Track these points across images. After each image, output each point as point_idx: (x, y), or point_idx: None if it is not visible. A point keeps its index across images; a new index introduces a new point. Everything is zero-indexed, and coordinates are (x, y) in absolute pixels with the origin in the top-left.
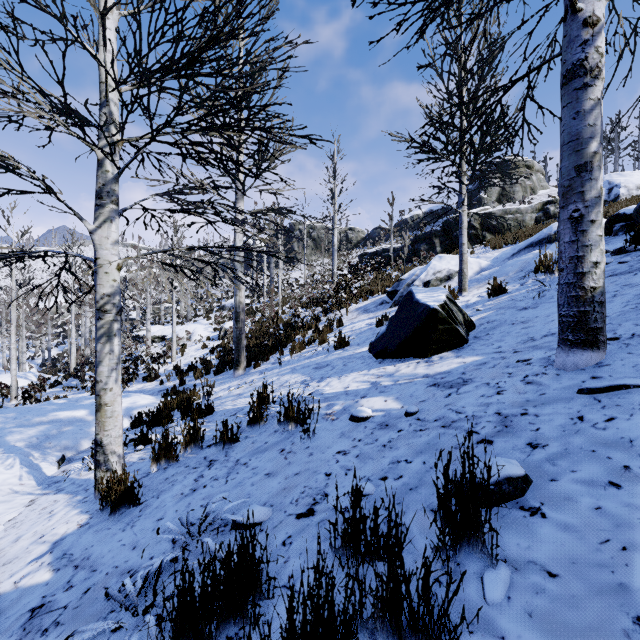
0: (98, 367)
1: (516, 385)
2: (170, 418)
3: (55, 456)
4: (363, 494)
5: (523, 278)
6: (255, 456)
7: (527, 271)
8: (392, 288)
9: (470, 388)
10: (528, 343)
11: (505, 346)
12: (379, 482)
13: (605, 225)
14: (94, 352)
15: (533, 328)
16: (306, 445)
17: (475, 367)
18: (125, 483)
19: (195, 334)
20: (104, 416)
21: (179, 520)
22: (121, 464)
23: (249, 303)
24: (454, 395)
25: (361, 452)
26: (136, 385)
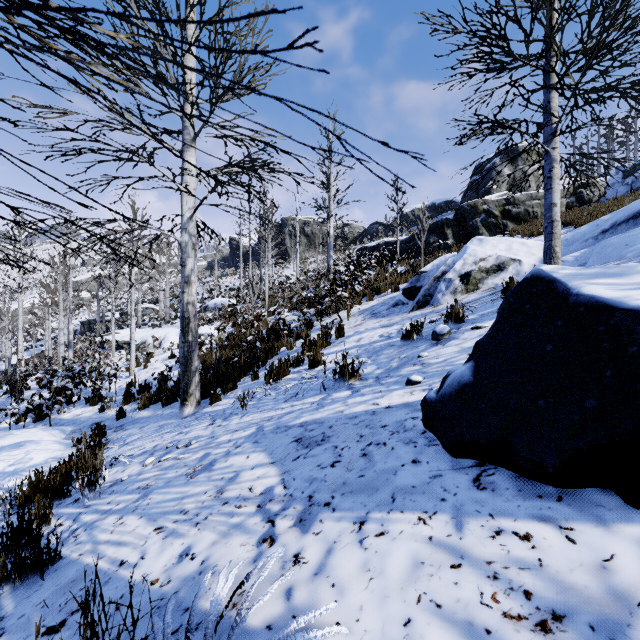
0: None
1: None
2: None
3: None
4: None
5: None
6: None
7: None
8: (410, 284)
9: None
10: None
11: None
12: None
13: None
14: (51, 360)
15: None
16: None
17: None
18: None
19: (166, 340)
20: None
21: None
22: None
23: (234, 303)
24: None
25: None
26: (75, 409)
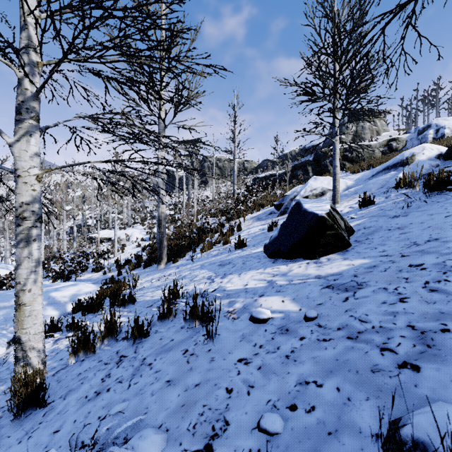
0: (17, 270)
1: (419, 292)
2: (101, 306)
3: (7, 337)
4: (270, 432)
5: (386, 192)
6: (160, 356)
7: (387, 187)
8: (278, 202)
9: (367, 292)
10: (413, 247)
11: (390, 250)
12: (287, 413)
13: (448, 151)
14: (59, 249)
15: (412, 233)
16: (208, 347)
17: (366, 270)
18: (32, 385)
19: (132, 236)
20: (23, 315)
21: (69, 442)
22: (40, 358)
23: (173, 214)
24: (352, 299)
25: (263, 363)
26: (86, 275)
